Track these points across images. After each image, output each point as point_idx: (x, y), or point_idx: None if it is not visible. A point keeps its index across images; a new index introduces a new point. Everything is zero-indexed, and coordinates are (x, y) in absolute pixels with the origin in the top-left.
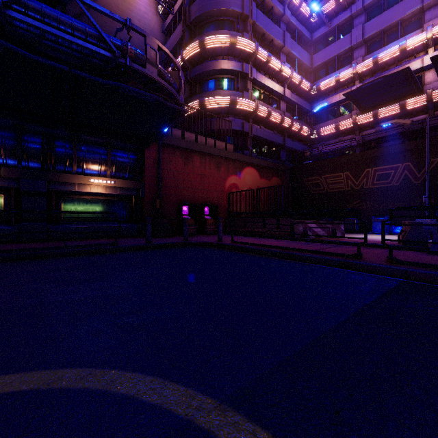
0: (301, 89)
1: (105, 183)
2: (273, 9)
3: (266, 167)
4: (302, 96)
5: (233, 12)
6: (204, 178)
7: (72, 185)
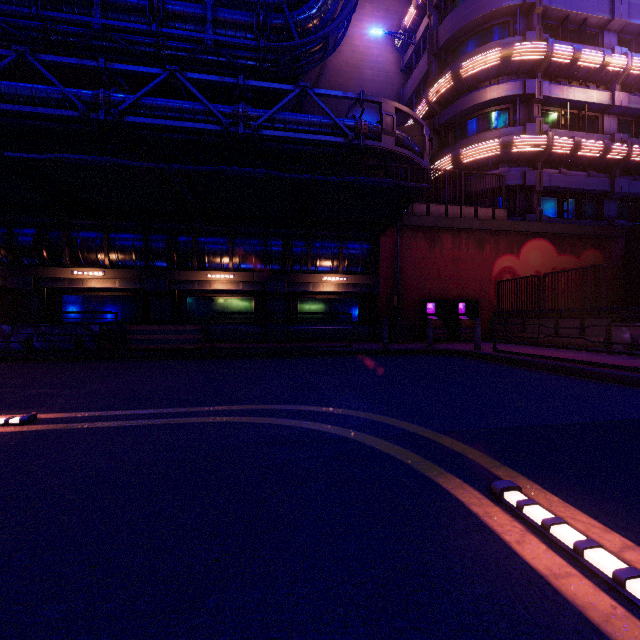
0: None
1: (337, 281)
2: None
3: (571, 235)
4: None
5: (506, 10)
6: (459, 264)
7: (307, 284)
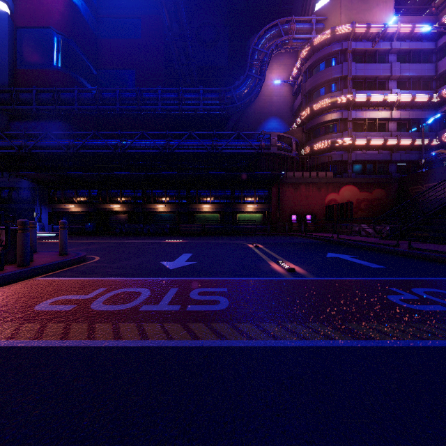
0: (417, 103)
1: (253, 207)
2: (378, 51)
3: (367, 182)
4: (421, 107)
5: (334, 78)
6: (308, 198)
7: (240, 208)
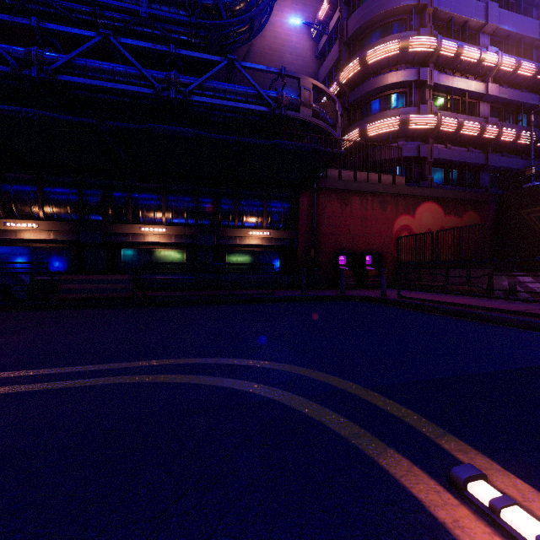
0: (518, 76)
1: (261, 235)
2: None
3: (455, 199)
4: (520, 86)
5: (403, 8)
6: (366, 222)
7: (234, 238)
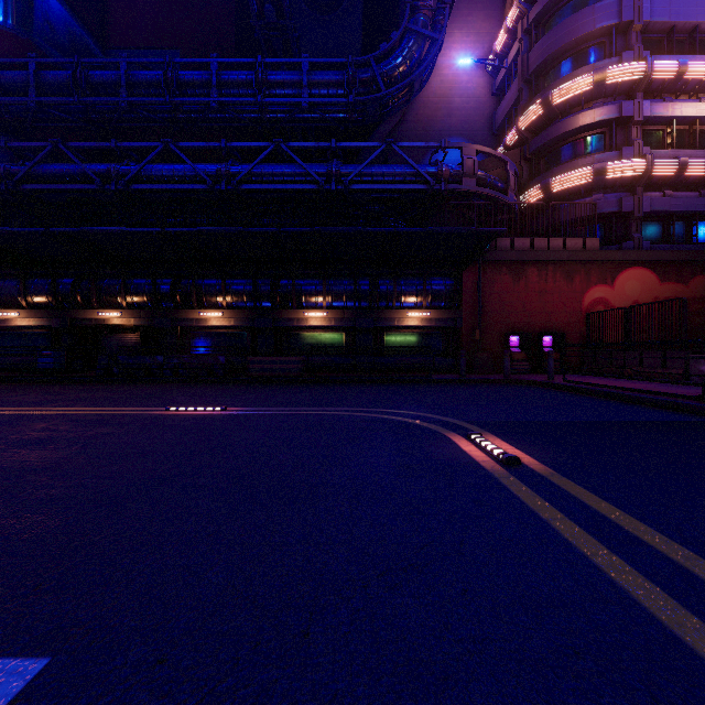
0: None
1: (420, 316)
2: None
3: (676, 261)
4: None
5: (600, 31)
6: (545, 297)
7: (392, 320)
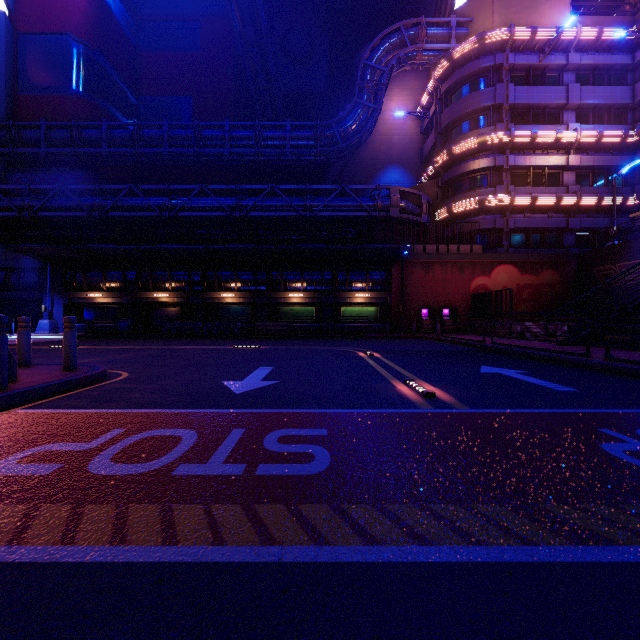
0: (605, 143)
1: (364, 296)
2: (548, 68)
3: (531, 260)
4: (611, 149)
5: (483, 108)
6: (446, 284)
7: (346, 299)
